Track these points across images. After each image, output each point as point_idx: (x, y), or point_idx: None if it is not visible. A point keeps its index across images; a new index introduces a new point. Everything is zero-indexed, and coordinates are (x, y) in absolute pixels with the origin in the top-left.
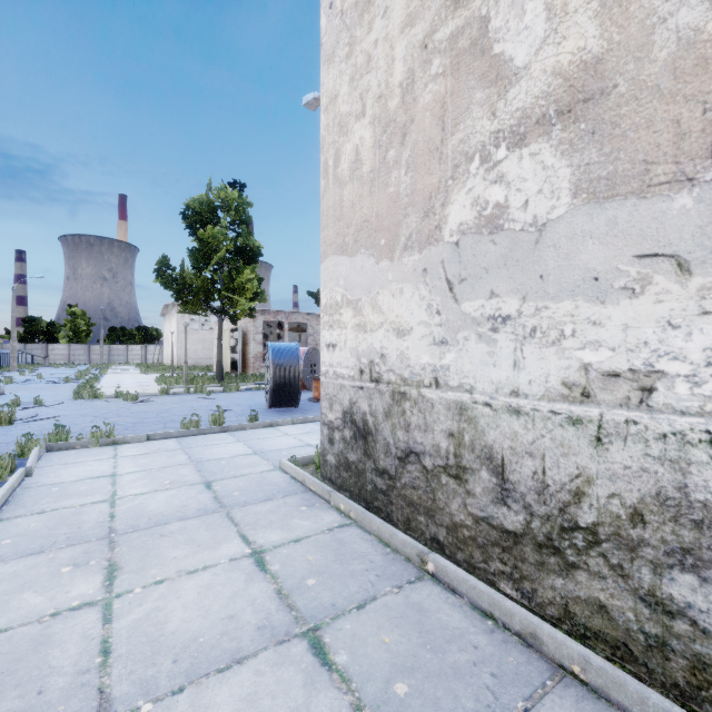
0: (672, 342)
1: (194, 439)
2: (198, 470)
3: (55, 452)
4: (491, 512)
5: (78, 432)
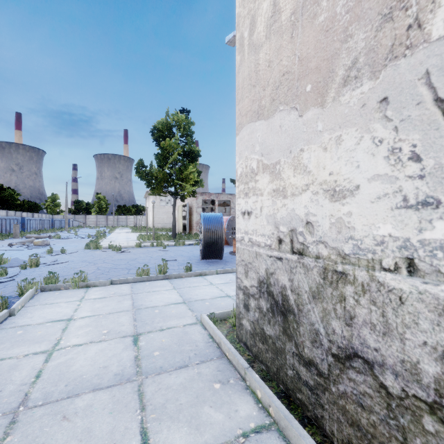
0: None
1: (142, 285)
2: (134, 318)
3: (46, 292)
4: None
5: (72, 274)
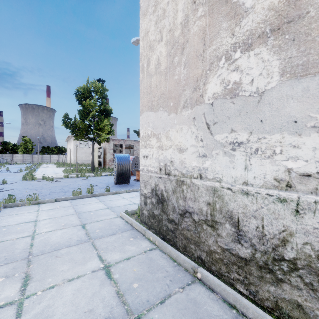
0: None
1: (78, 201)
2: (79, 217)
3: (8, 208)
4: (231, 246)
5: (21, 197)
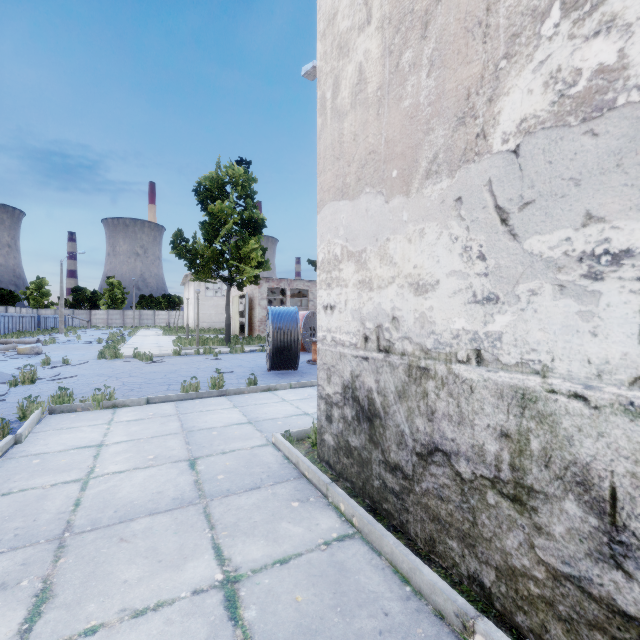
0: None
1: (191, 404)
2: (187, 441)
3: (57, 414)
4: (586, 571)
5: (87, 392)
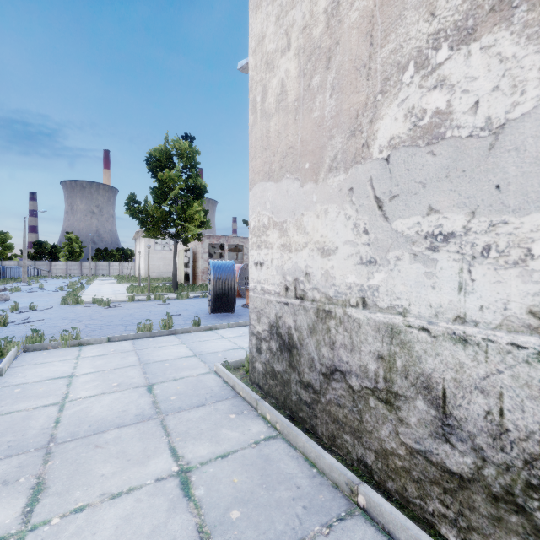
0: None
1: (146, 341)
2: (144, 371)
3: (30, 352)
4: (429, 446)
5: (55, 333)
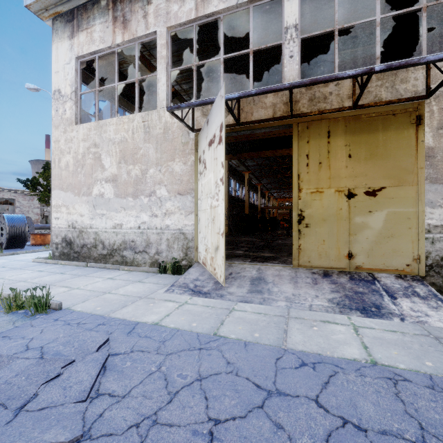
0: (124, 219)
1: None
2: None
3: None
4: (102, 252)
5: None
